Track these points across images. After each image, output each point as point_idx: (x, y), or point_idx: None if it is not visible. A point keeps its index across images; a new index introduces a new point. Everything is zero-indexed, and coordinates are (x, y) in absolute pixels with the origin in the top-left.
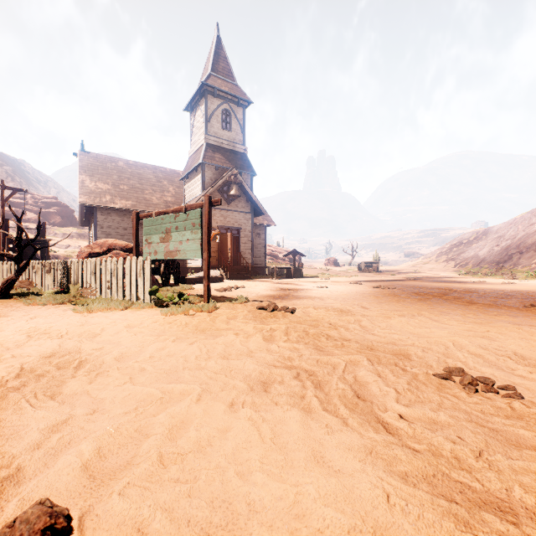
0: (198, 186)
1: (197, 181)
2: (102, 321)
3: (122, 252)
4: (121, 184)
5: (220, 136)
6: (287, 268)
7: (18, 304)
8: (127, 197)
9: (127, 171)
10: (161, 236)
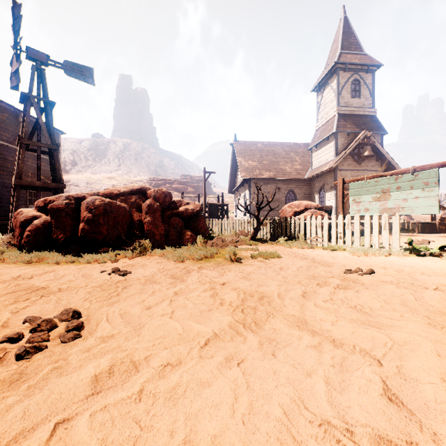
0: (329, 152)
1: (328, 148)
2: (410, 264)
3: (317, 210)
4: (263, 160)
5: (350, 105)
6: (430, 223)
7: (275, 246)
8: (269, 169)
9: (264, 150)
10: (374, 196)
